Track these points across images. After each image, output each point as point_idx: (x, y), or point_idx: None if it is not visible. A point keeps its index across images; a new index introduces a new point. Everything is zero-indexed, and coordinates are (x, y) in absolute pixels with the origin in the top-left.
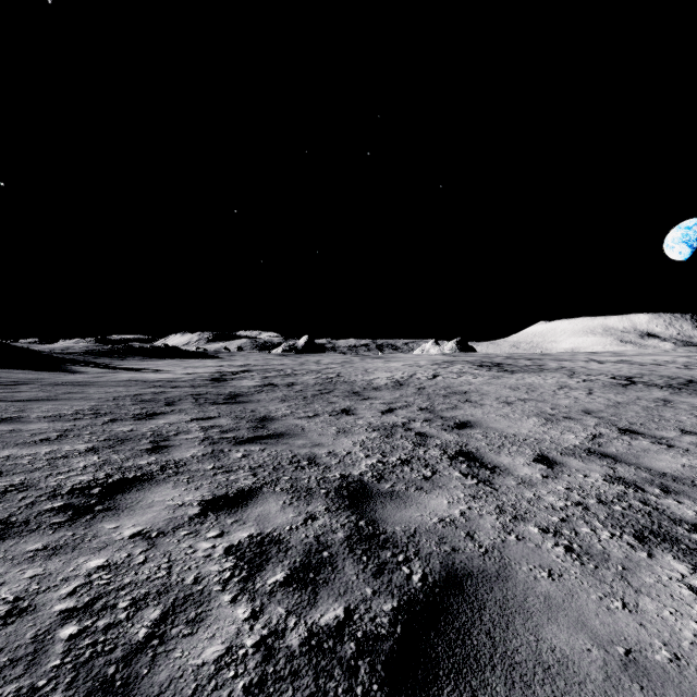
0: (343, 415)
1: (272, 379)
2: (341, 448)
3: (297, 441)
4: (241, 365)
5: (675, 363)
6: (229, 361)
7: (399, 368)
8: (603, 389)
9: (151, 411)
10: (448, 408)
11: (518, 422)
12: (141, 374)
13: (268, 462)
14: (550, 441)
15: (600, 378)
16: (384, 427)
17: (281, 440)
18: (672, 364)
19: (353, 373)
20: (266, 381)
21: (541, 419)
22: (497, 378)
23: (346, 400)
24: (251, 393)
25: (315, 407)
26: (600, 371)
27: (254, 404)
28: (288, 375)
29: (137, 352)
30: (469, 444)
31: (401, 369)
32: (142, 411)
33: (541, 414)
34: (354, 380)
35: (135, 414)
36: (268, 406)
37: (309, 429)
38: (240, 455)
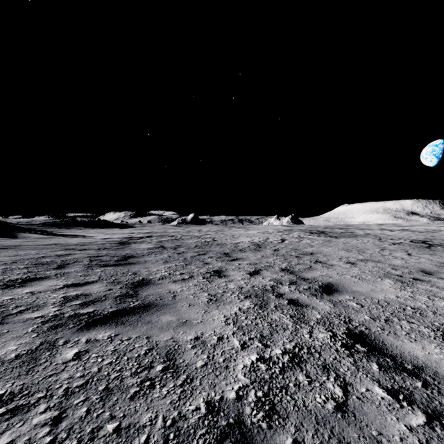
0: (215, 277)
1: (164, 242)
2: (211, 328)
3: (162, 317)
4: (146, 232)
5: (442, 231)
6: (140, 229)
7: (255, 234)
8: (415, 250)
9: (33, 275)
10: (305, 269)
11: (377, 284)
12: (68, 239)
13: (104, 370)
14: (431, 311)
15: (403, 242)
16: (255, 292)
17: (144, 316)
18: (440, 231)
19: (224, 238)
20: (159, 244)
21: (395, 281)
22: (328, 242)
23: (219, 260)
24: (142, 255)
25: (191, 269)
26: (397, 237)
27: (139, 265)
28: (177, 239)
29: (79, 223)
30: (353, 319)
31: (257, 235)
32: (23, 275)
33: (390, 275)
34: (224, 243)
35: (10, 280)
36: (151, 268)
37: (181, 296)
38: (71, 354)
